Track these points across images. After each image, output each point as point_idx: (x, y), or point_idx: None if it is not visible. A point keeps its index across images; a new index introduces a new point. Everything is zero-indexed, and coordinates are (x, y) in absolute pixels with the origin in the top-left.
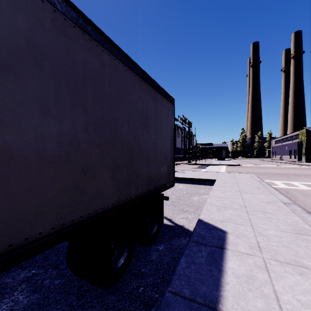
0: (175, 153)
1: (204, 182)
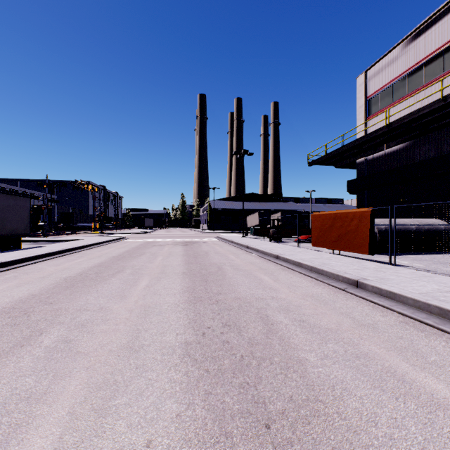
0: (81, 221)
1: None
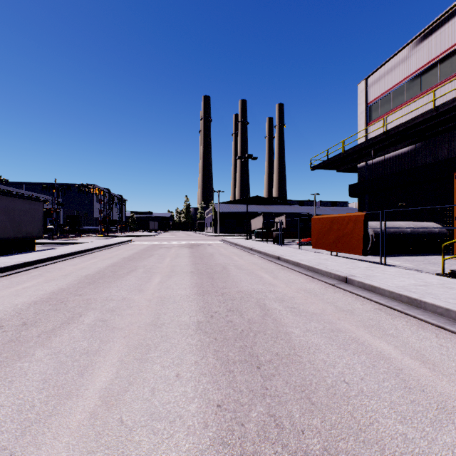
0: (86, 224)
1: None
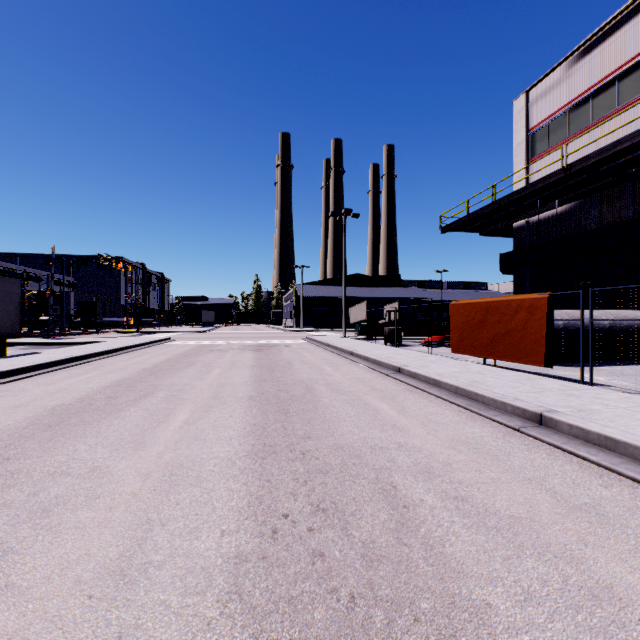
0: (108, 315)
1: None
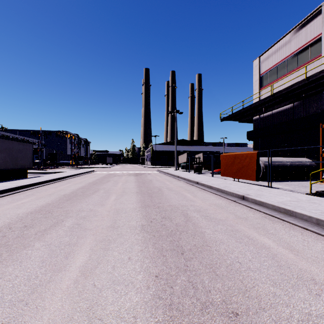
0: (62, 159)
1: None
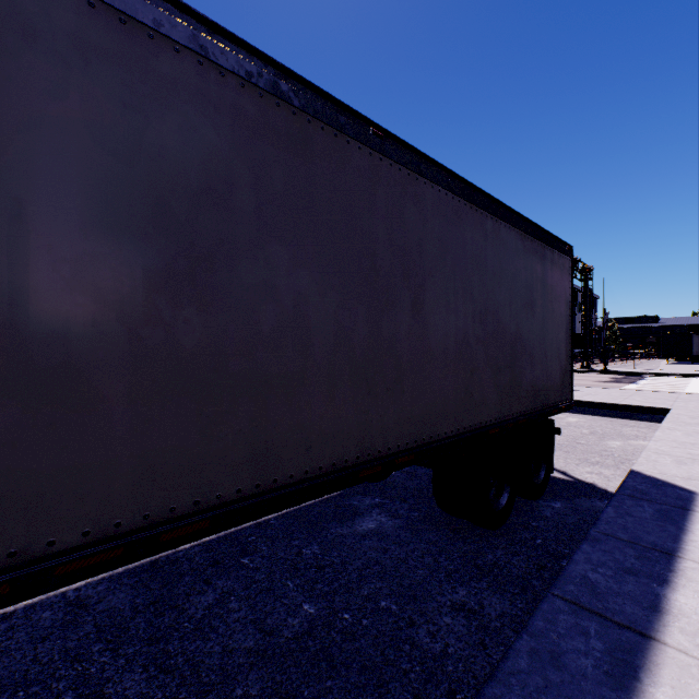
0: None
1: (634, 414)
